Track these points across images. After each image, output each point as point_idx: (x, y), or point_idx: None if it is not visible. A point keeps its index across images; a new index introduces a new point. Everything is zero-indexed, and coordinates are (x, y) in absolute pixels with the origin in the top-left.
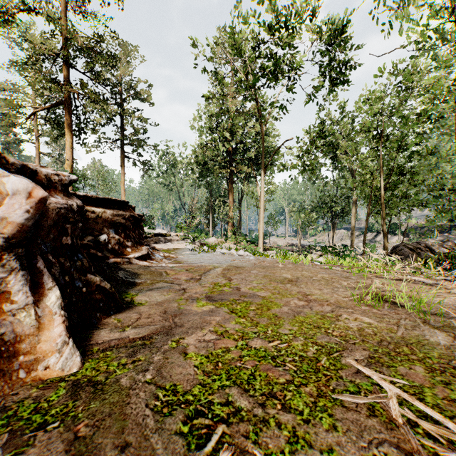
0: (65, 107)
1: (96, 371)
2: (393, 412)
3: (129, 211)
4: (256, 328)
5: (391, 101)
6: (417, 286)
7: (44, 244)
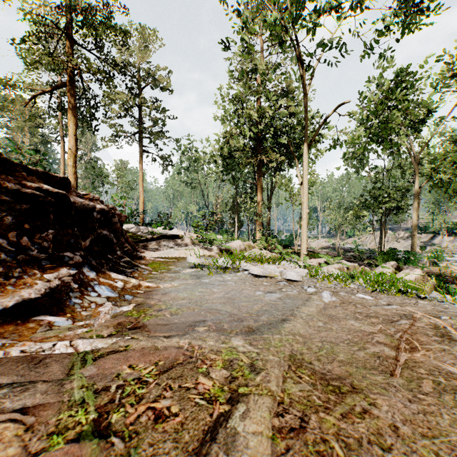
0: (67, 88)
1: None
2: None
3: (0, 178)
4: None
5: None
6: None
7: None
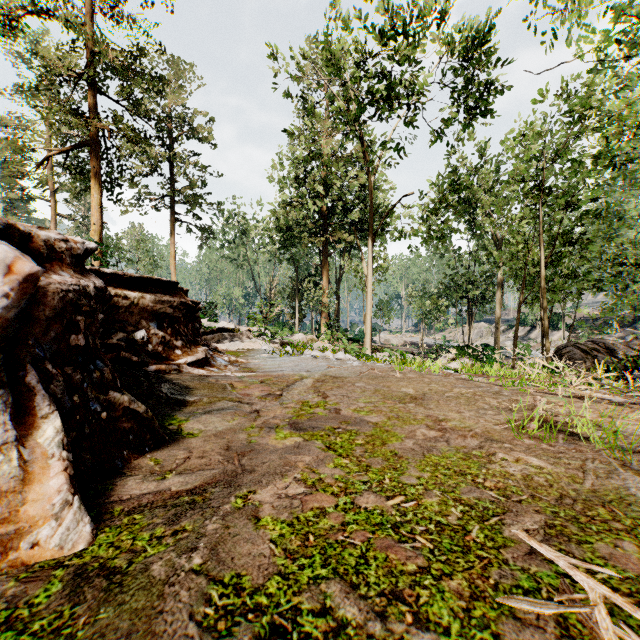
0: (90, 149)
1: (115, 549)
2: (604, 633)
3: (179, 297)
4: (366, 474)
5: (552, 141)
6: (602, 406)
7: (40, 347)
